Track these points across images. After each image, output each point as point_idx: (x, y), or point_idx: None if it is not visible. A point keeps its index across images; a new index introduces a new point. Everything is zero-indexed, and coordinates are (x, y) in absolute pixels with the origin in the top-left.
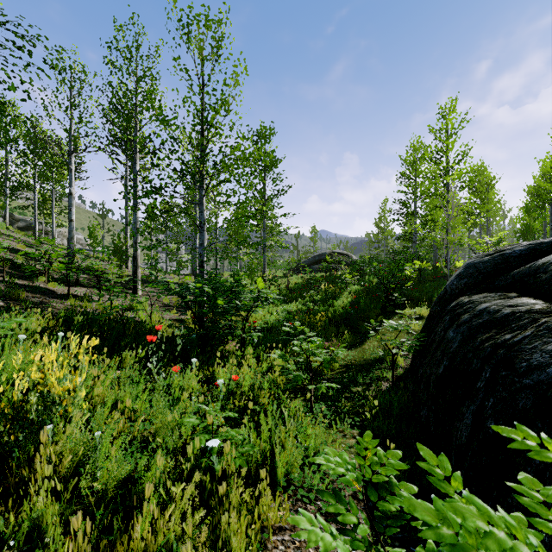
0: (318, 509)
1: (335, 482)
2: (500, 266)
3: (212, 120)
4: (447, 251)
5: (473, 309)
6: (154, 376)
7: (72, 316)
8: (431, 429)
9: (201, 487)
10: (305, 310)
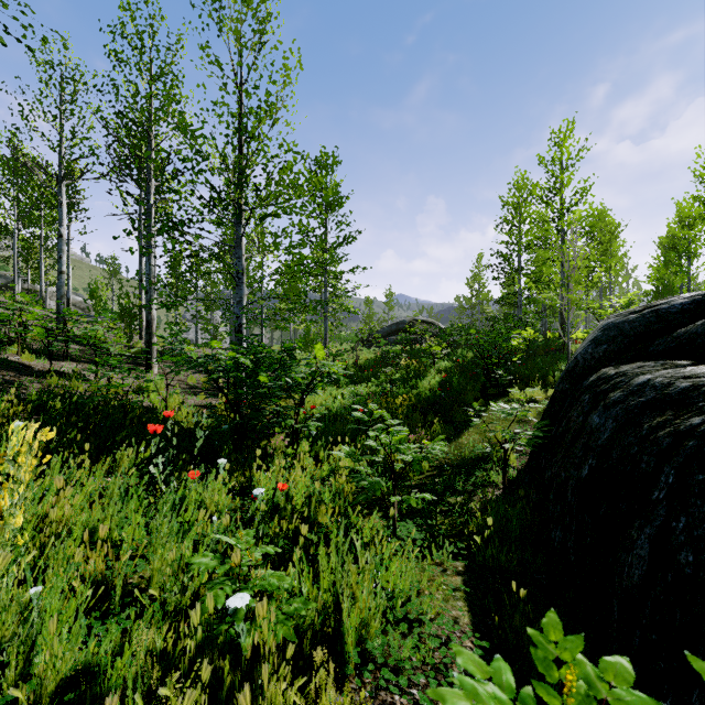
0: (413, 703)
1: (436, 651)
2: (654, 327)
3: (253, 129)
4: (567, 314)
5: (626, 383)
6: (160, 486)
7: (49, 399)
8: (571, 560)
9: (215, 680)
10: (381, 393)
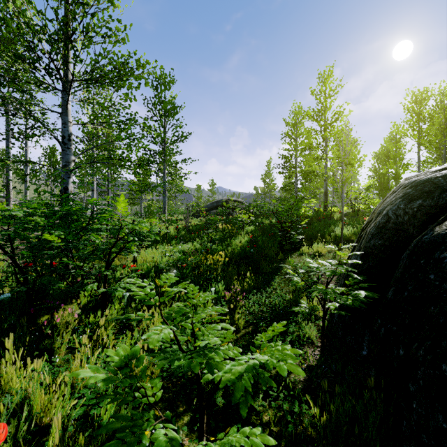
0: None
1: None
2: None
3: None
4: (341, 189)
5: None
6: None
7: None
8: None
9: None
10: (202, 250)
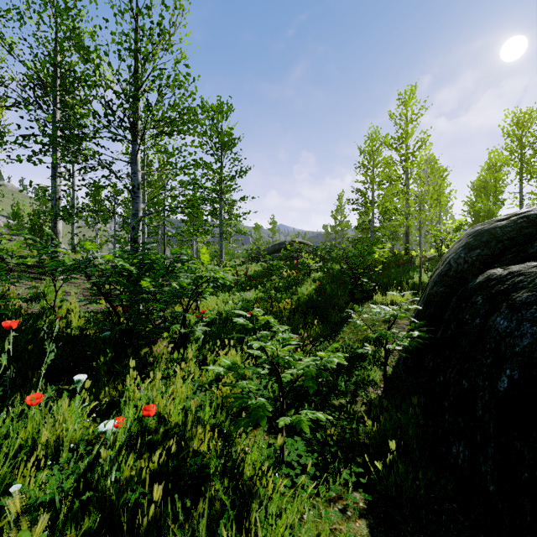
0: None
1: None
2: (527, 231)
3: (146, 48)
4: (419, 231)
5: (530, 283)
6: None
7: None
8: (490, 489)
9: None
10: (266, 298)
